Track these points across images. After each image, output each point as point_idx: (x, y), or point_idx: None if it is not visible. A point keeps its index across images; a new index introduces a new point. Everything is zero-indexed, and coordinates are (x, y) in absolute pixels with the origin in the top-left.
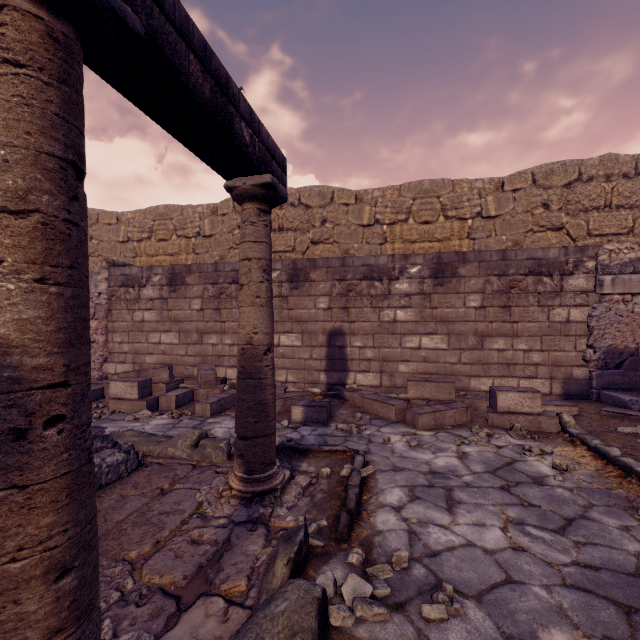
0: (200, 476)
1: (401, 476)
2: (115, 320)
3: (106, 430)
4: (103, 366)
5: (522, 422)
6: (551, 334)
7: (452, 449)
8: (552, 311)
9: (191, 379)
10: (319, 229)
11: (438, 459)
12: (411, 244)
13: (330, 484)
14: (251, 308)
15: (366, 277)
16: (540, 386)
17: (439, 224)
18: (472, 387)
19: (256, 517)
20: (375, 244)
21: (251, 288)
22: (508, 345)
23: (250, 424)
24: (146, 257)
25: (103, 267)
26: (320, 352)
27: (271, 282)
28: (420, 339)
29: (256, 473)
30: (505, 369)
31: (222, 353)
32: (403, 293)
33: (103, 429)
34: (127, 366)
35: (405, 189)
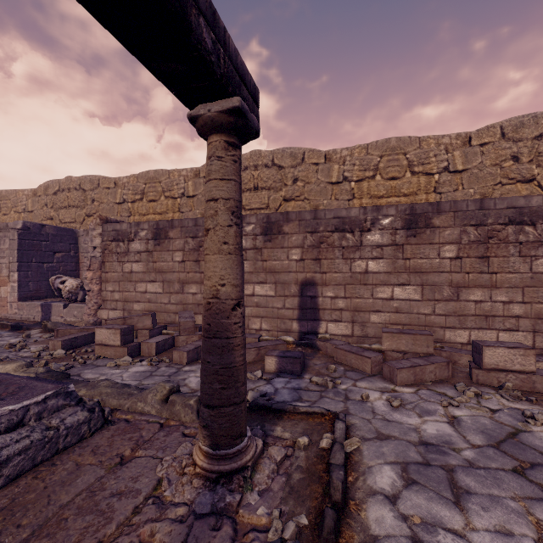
0: (165, 439)
1: (388, 448)
2: (108, 271)
3: (70, 386)
4: (98, 312)
5: (512, 380)
6: (534, 285)
7: (440, 412)
8: (535, 261)
9: (173, 325)
10: (291, 187)
11: (427, 425)
12: (378, 199)
13: (308, 459)
14: (217, 256)
15: (338, 229)
16: (522, 339)
17: (406, 179)
18: (447, 339)
19: (221, 507)
20: (343, 200)
21: (217, 233)
22: (486, 296)
23: (216, 391)
24: (139, 216)
25: (97, 224)
26: (292, 302)
27: (241, 226)
28: (392, 290)
29: (223, 448)
30: (483, 321)
31: (201, 302)
32: (375, 244)
33: (67, 385)
34: (118, 312)
35: (372, 147)
